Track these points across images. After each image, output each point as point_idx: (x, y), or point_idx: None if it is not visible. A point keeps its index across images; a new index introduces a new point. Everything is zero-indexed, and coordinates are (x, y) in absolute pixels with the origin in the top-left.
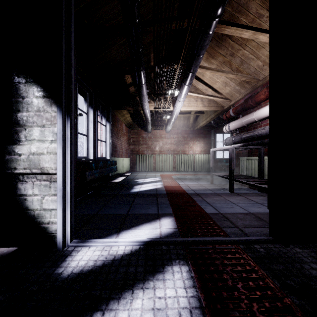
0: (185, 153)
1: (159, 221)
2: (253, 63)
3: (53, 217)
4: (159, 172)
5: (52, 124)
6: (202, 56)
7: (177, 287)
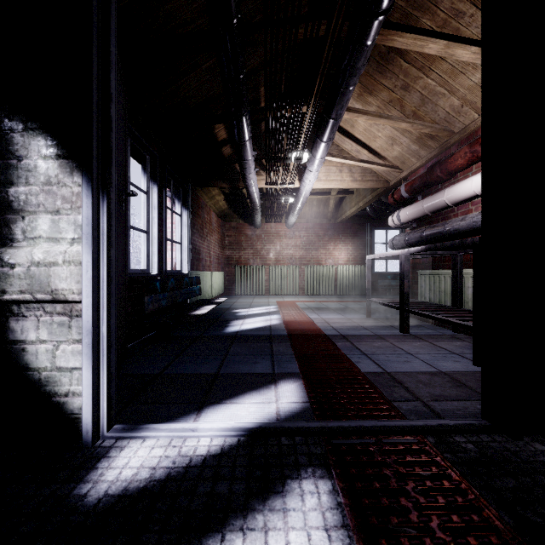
0: (321, 263)
1: (275, 387)
2: (443, 102)
3: (75, 384)
4: (275, 296)
5: (74, 207)
6: (353, 88)
7: (311, 527)
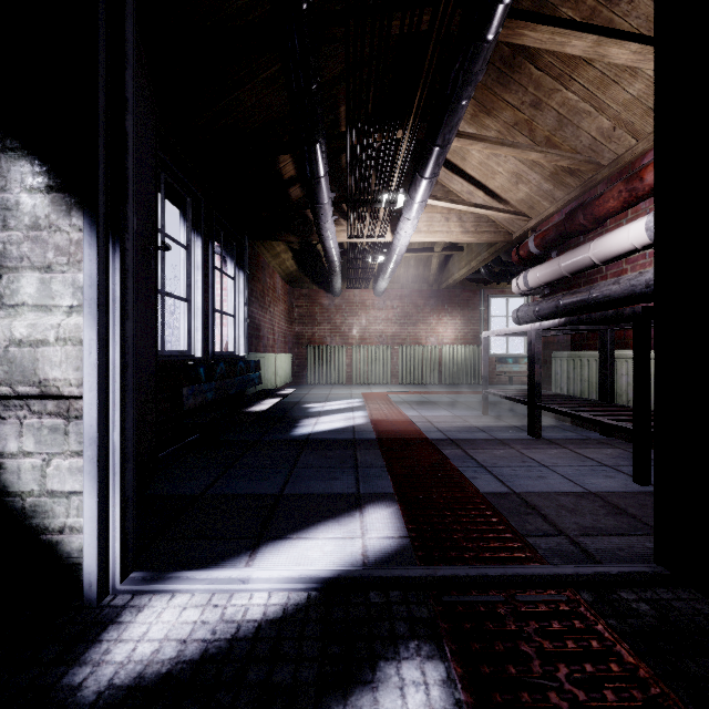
0: (420, 342)
1: (360, 515)
2: (588, 124)
3: (74, 515)
4: (359, 385)
5: (73, 262)
6: (467, 102)
7: None
